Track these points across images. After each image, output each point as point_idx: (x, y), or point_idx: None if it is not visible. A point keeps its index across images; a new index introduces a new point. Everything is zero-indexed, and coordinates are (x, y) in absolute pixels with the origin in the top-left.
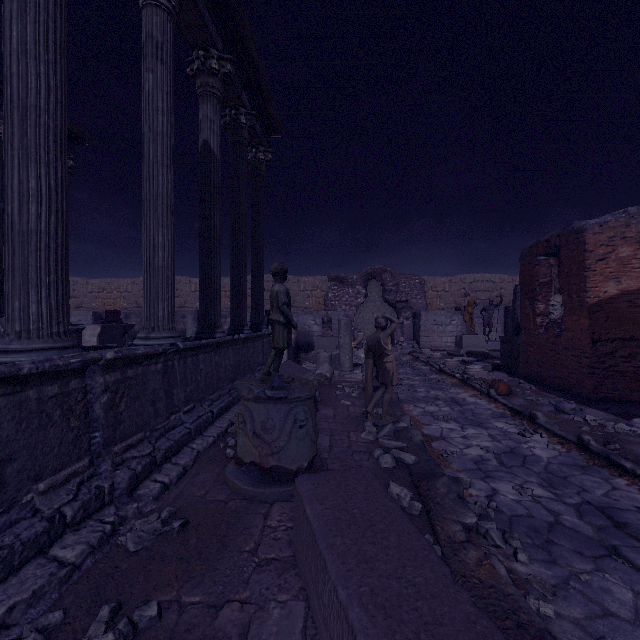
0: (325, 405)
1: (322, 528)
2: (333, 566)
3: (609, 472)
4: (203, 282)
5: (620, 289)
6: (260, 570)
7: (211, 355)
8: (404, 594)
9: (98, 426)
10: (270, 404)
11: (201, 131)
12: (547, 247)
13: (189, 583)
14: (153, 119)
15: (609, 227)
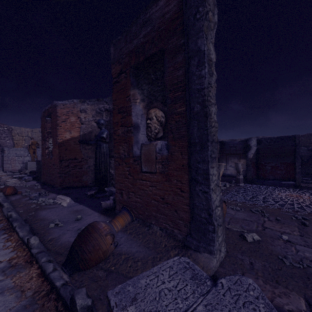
0: None
1: None
2: None
3: (5, 232)
4: None
5: (71, 136)
6: None
7: None
8: None
9: None
10: None
11: None
12: (48, 113)
13: None
14: None
15: (67, 107)
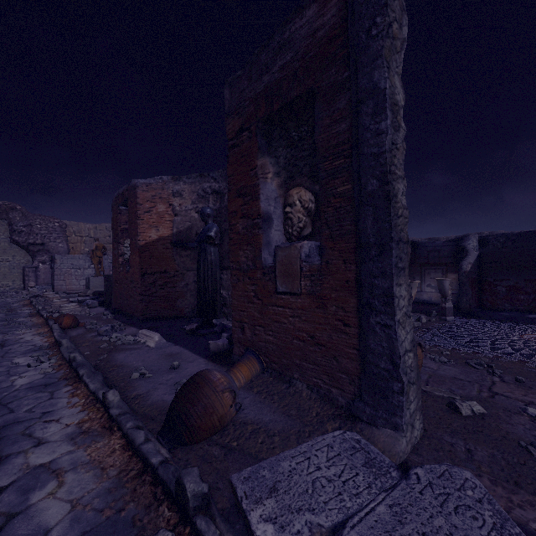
0: None
1: None
2: None
3: (68, 383)
4: None
5: (159, 235)
6: None
7: None
8: None
9: None
10: None
11: None
12: (123, 198)
13: None
14: None
15: (153, 188)
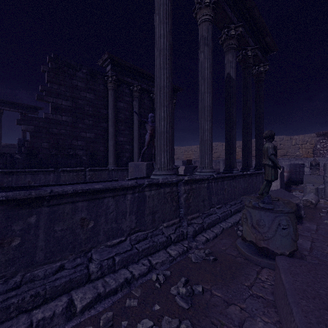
0: (309, 221)
1: (291, 290)
2: (297, 314)
3: None
4: (226, 145)
5: None
6: (252, 298)
7: (230, 182)
8: None
9: (182, 206)
10: (262, 211)
11: (225, 69)
12: None
13: (215, 286)
14: (203, 73)
15: None
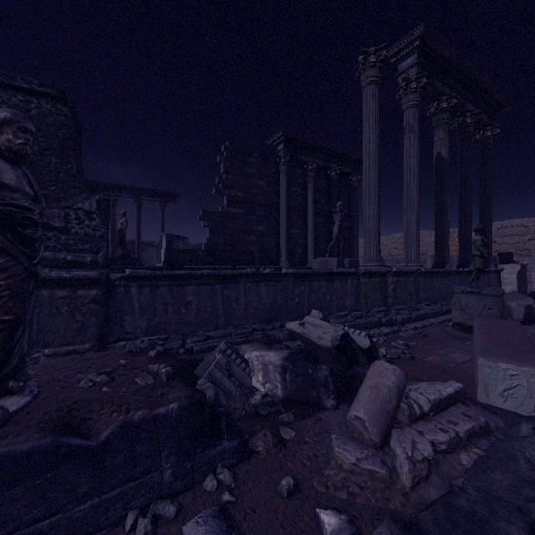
0: None
1: (477, 325)
2: (476, 329)
3: None
4: (436, 236)
5: None
6: (456, 348)
7: (441, 279)
8: (499, 335)
9: (390, 296)
10: (469, 295)
11: (435, 148)
12: None
13: (426, 345)
14: (409, 162)
15: None
